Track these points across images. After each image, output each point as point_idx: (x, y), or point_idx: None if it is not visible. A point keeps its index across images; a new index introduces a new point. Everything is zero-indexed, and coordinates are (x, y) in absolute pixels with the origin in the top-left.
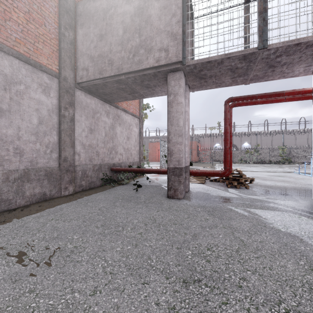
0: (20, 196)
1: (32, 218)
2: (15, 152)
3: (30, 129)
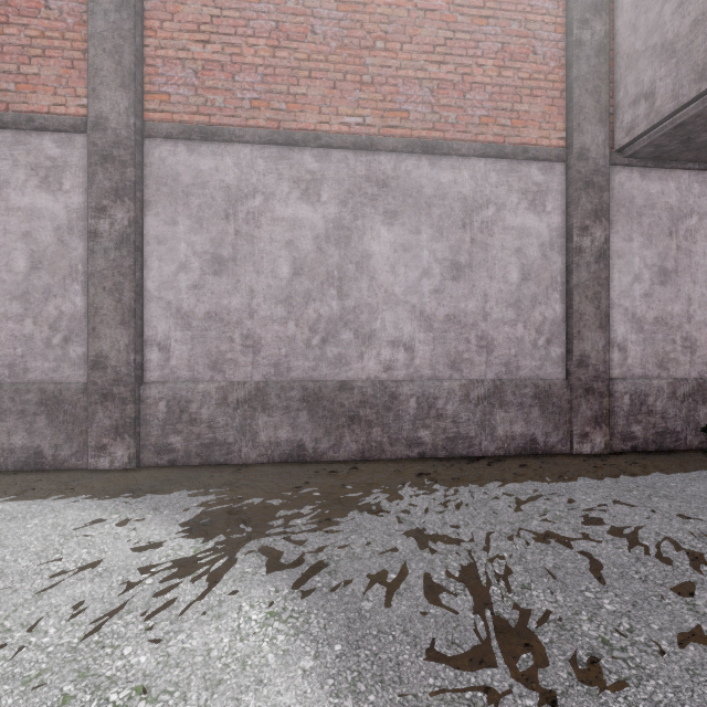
0: (487, 435)
1: (504, 490)
2: (479, 345)
3: (504, 296)
